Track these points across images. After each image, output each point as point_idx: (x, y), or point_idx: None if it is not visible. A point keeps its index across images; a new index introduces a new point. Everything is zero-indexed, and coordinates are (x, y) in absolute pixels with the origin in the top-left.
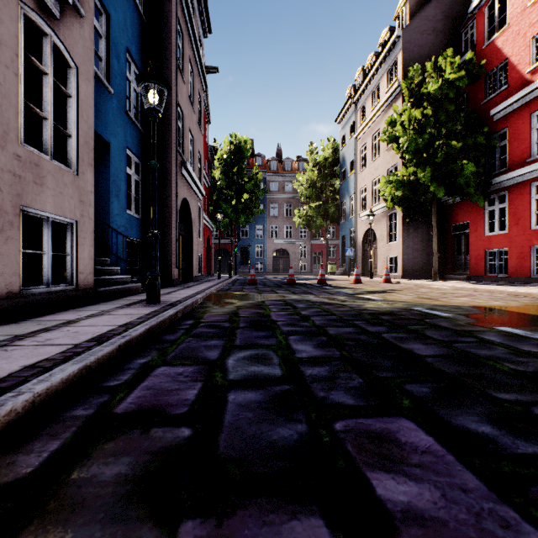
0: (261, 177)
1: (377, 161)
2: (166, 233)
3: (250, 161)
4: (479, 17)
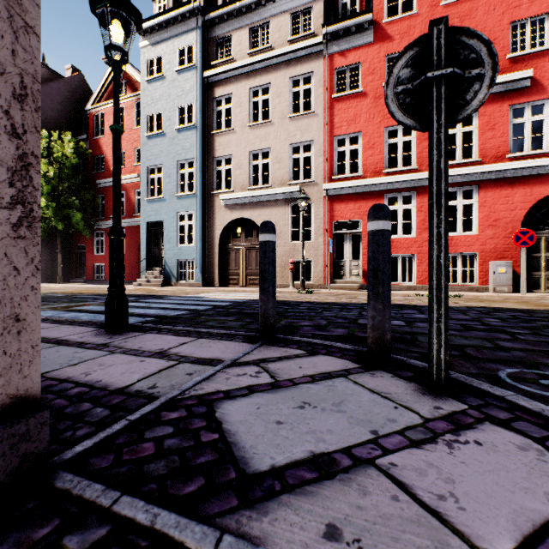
0: None
1: None
2: None
3: None
4: (92, 117)
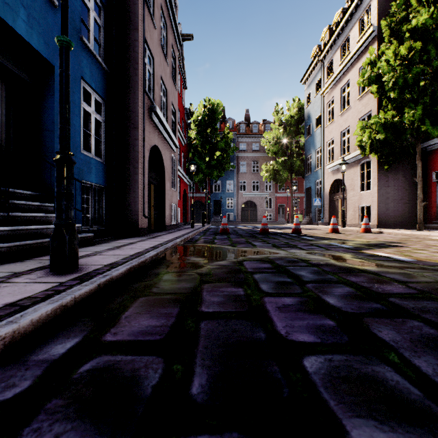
0: (231, 137)
1: (346, 112)
2: (132, 179)
3: (221, 125)
4: None
